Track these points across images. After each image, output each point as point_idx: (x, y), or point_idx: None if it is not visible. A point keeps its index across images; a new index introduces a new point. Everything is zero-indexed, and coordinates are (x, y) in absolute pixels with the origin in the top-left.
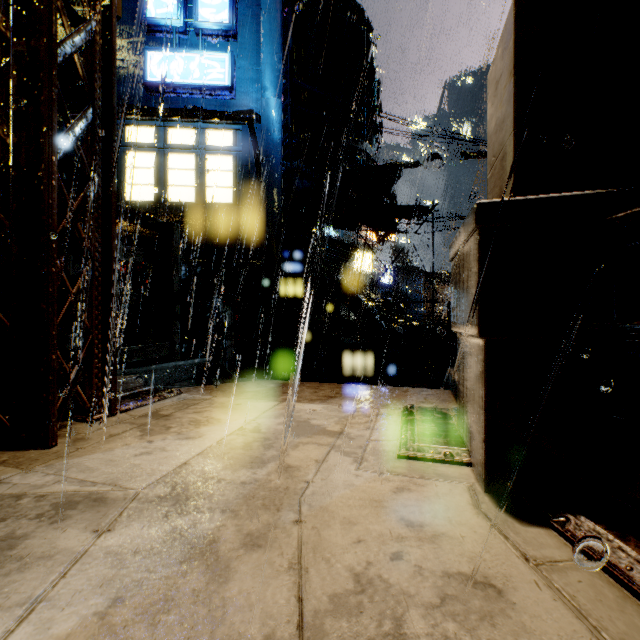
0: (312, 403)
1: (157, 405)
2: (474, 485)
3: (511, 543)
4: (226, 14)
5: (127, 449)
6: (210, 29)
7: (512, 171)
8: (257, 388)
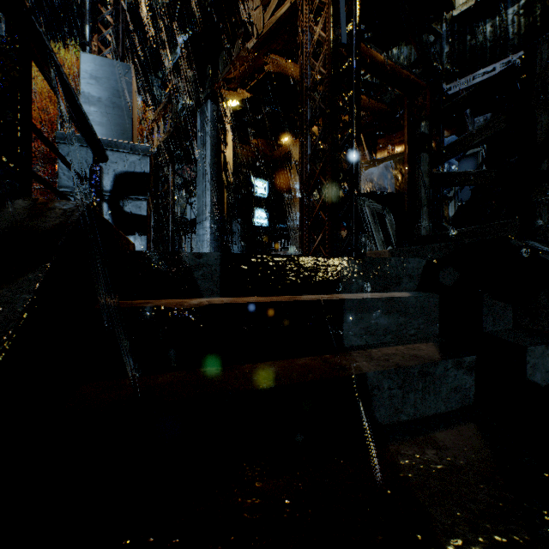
0: None
1: None
2: None
3: None
4: None
5: None
6: None
7: None
8: None
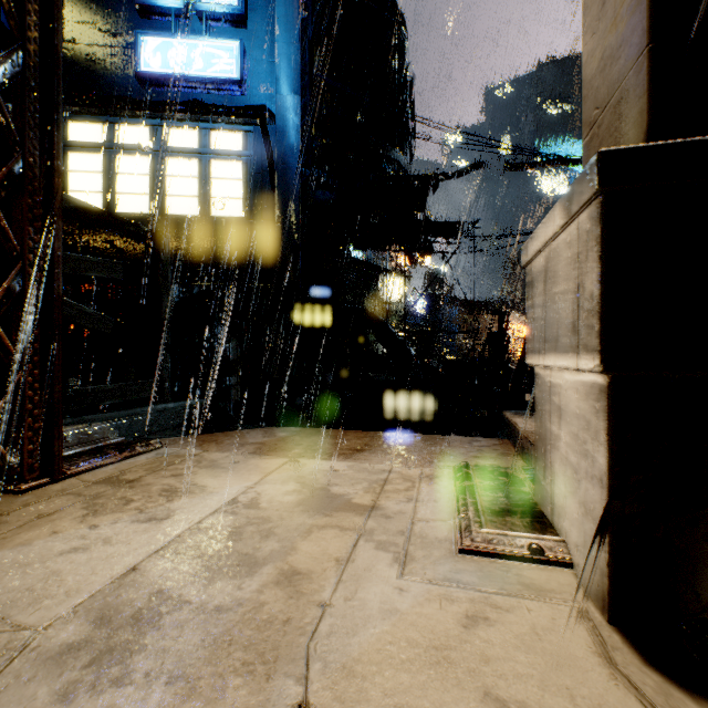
0: (333, 460)
1: (124, 464)
2: (588, 608)
3: None
4: None
5: (52, 541)
6: (215, 12)
7: (645, 110)
8: (263, 438)
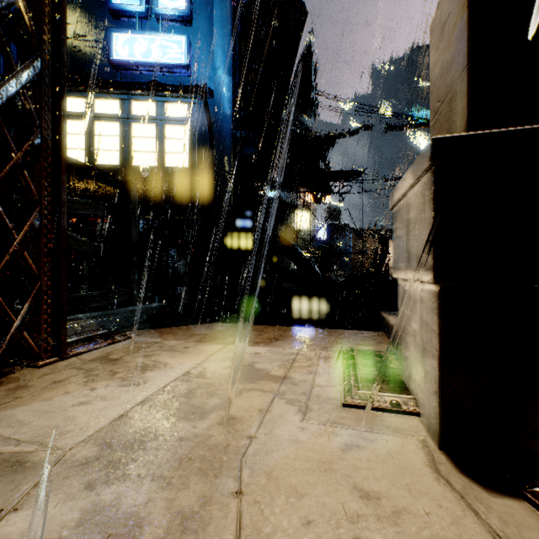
0: (257, 346)
1: (109, 349)
2: (426, 440)
3: (485, 523)
4: (183, 2)
5: (66, 398)
6: (169, 14)
7: (465, 108)
8: (206, 331)
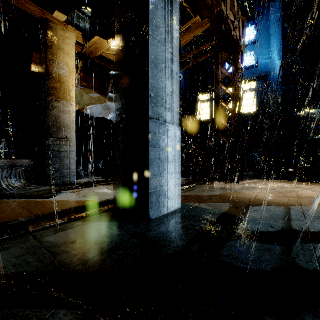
0: (299, 185)
1: (251, 181)
2: None
3: None
4: (253, 35)
5: (254, 185)
6: (246, 44)
7: None
8: (278, 181)
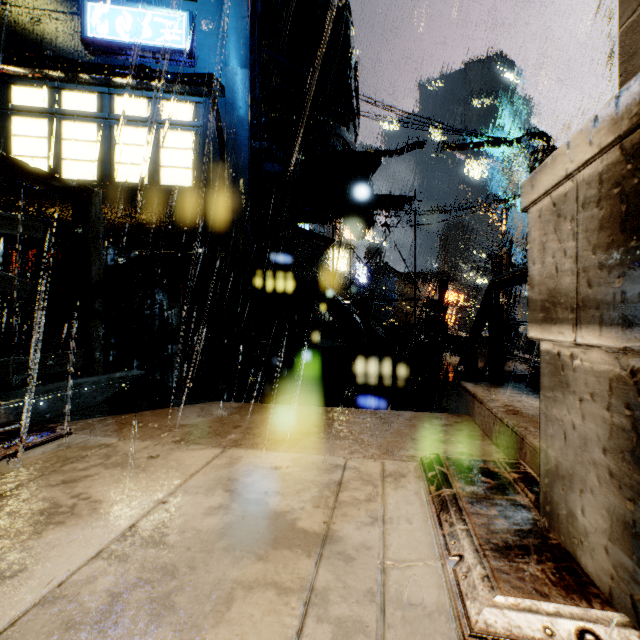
0: (275, 449)
1: (7, 464)
2: None
3: None
4: None
5: None
6: None
7: None
8: (197, 418)
